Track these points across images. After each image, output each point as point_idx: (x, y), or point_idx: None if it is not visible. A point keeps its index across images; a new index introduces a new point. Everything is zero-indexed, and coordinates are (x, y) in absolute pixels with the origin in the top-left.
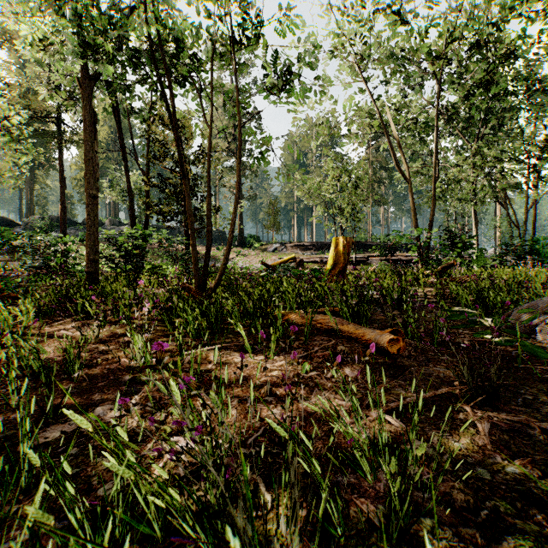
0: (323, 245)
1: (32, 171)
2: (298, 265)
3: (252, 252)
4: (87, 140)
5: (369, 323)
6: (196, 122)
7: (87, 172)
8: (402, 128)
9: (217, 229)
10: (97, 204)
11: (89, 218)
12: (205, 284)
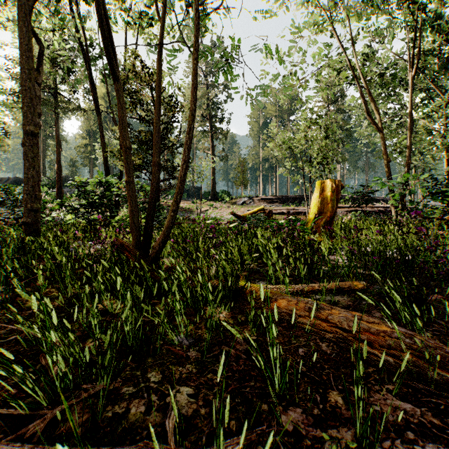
0: (287, 198)
1: (44, 140)
2: (267, 216)
3: (223, 205)
4: (25, 67)
5: (446, 325)
6: (169, 80)
7: (25, 105)
8: (368, 82)
9: (194, 186)
10: (37, 142)
11: (27, 159)
12: (148, 240)
